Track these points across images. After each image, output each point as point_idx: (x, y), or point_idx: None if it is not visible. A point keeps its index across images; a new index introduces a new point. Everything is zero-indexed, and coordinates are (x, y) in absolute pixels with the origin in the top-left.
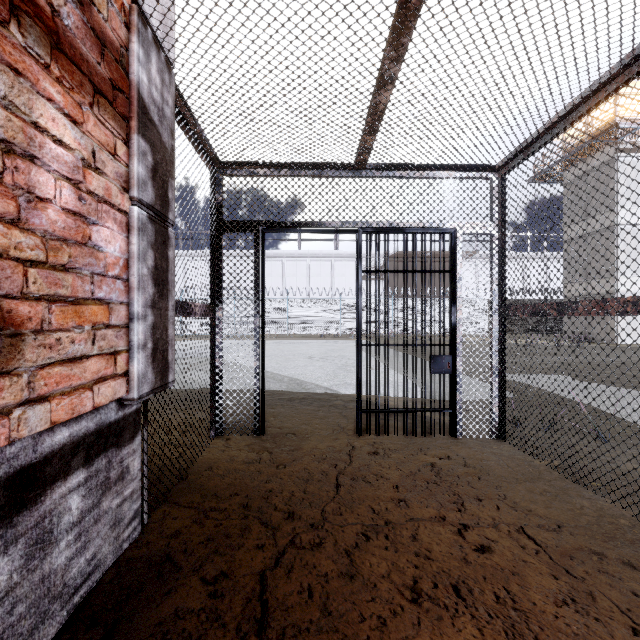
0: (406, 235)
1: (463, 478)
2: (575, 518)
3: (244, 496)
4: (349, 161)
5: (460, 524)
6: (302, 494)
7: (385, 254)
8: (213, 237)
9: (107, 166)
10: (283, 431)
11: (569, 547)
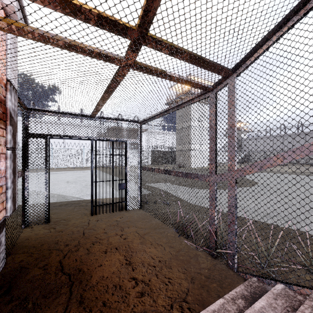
0: (110, 142)
1: (125, 222)
2: (150, 226)
3: (47, 244)
4: (88, 115)
5: (121, 234)
6: (70, 238)
7: (102, 148)
8: (24, 140)
9: (2, 141)
10: (59, 219)
11: (146, 233)
